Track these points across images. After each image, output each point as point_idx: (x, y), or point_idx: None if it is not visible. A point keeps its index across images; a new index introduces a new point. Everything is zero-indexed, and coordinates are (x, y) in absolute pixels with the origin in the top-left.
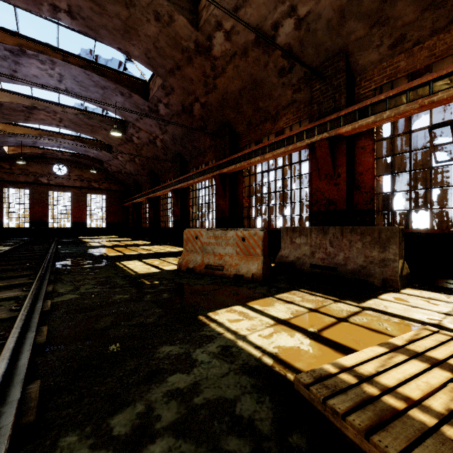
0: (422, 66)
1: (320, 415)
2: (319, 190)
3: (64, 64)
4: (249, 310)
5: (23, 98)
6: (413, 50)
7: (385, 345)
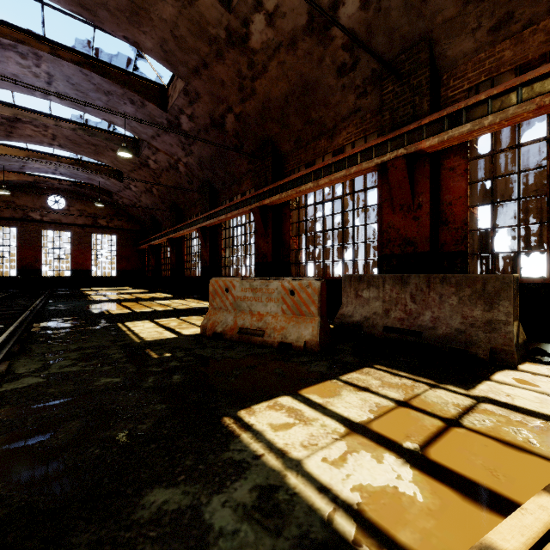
0: (536, 56)
1: None
2: (392, 226)
3: (52, 60)
4: (303, 404)
5: (1, 107)
6: (523, 34)
7: None
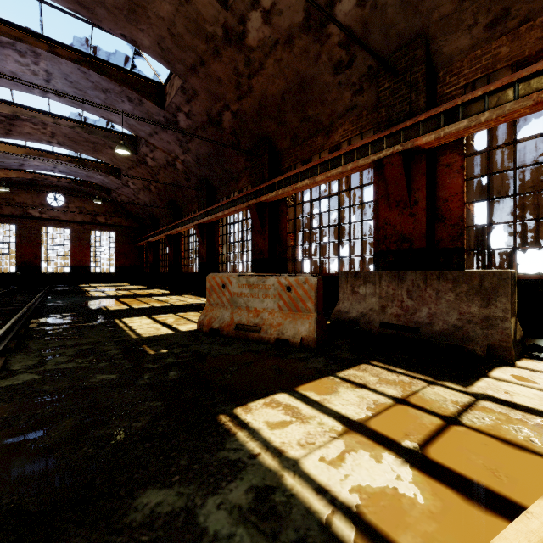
0: (533, 52)
1: None
2: (389, 223)
3: (50, 57)
4: (300, 402)
5: (0, 105)
6: (520, 30)
7: None
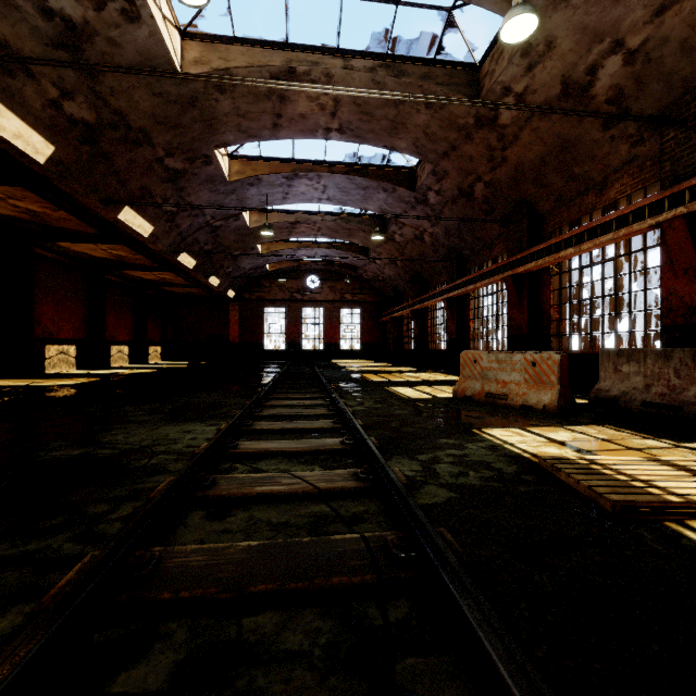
0: None
1: (551, 474)
2: (674, 293)
3: (329, 176)
4: (525, 432)
5: (288, 215)
6: None
7: (647, 458)
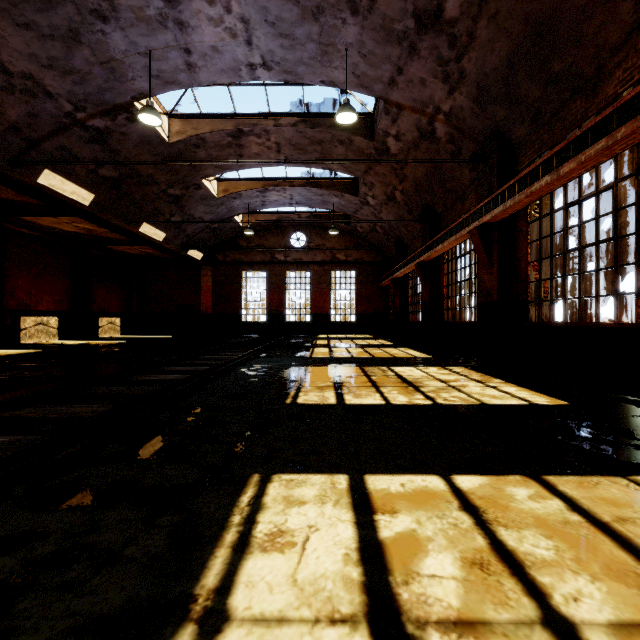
0: None
1: None
2: None
3: None
4: None
5: (225, 121)
6: None
7: None
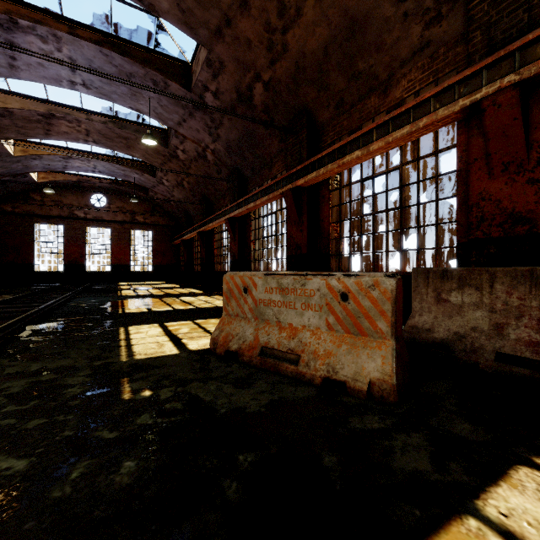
0: None
1: None
2: (488, 197)
3: (72, 41)
4: None
5: (36, 103)
6: None
7: None
